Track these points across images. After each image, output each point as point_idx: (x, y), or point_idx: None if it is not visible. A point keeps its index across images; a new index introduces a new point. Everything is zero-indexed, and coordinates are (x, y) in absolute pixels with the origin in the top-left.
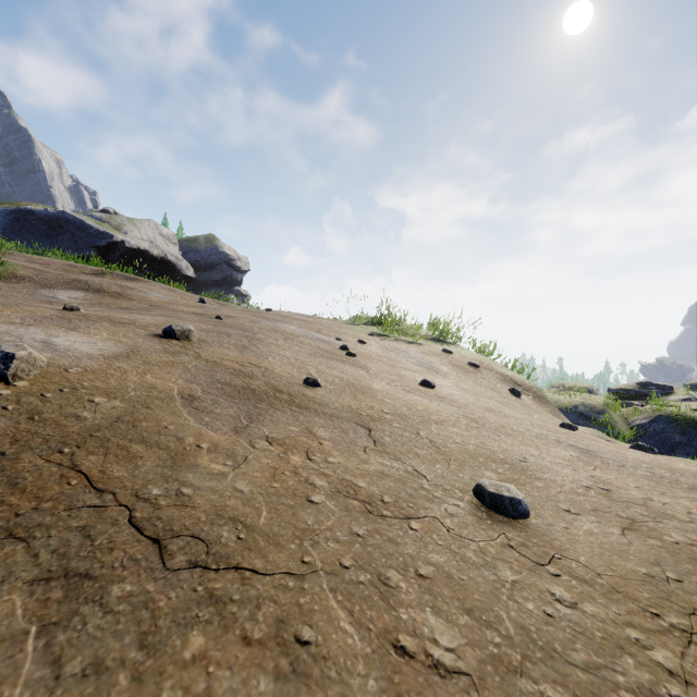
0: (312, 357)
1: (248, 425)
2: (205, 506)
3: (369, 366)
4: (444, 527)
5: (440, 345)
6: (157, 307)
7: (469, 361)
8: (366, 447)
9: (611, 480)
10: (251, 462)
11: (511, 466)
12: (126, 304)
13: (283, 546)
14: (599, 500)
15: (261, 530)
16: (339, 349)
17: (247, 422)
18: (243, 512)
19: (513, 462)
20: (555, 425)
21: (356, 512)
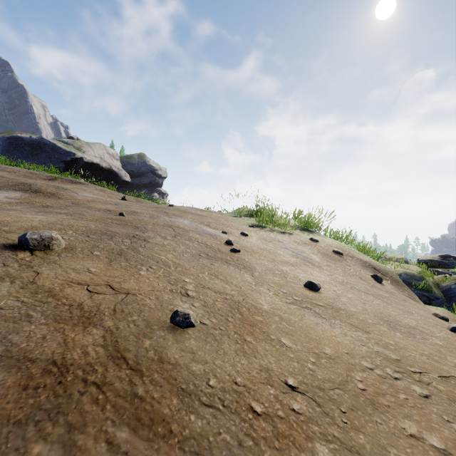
0: (195, 260)
1: None
2: None
3: (253, 264)
4: None
5: (307, 234)
6: (76, 205)
7: (334, 249)
8: None
9: None
10: None
11: None
12: (52, 202)
13: None
14: None
15: None
16: (224, 243)
17: None
18: None
19: None
20: (442, 326)
21: None
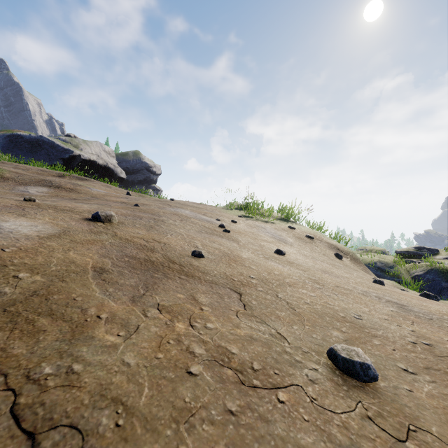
0: (199, 234)
1: (144, 294)
2: (91, 386)
3: (239, 239)
4: (308, 397)
5: (286, 223)
6: (96, 198)
7: (307, 234)
8: (238, 311)
9: (428, 334)
10: (141, 331)
11: (351, 324)
12: (75, 196)
13: (159, 432)
14: (426, 356)
15: (140, 413)
16: (218, 227)
17: (144, 291)
18: (126, 390)
19: (352, 320)
20: (370, 281)
21: (230, 383)
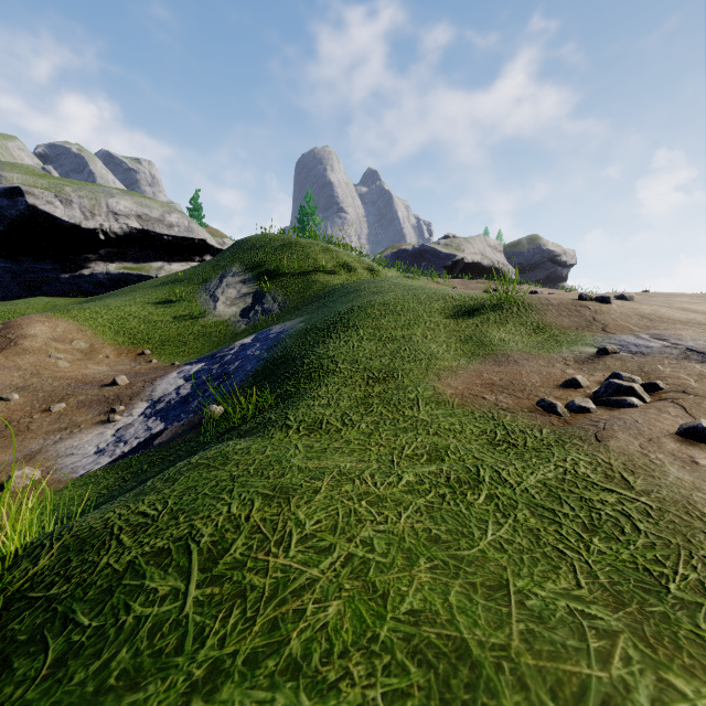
0: None
1: None
2: None
3: None
4: None
5: None
6: None
7: None
8: None
9: None
10: None
11: None
12: None
13: None
14: None
15: None
16: None
17: None
18: None
19: None
20: None
21: None
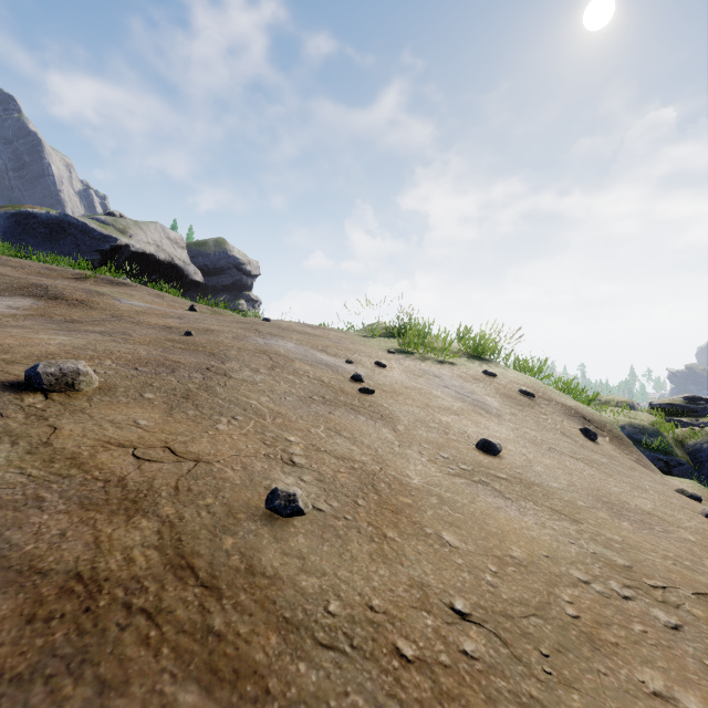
0: (304, 406)
1: None
2: None
3: (395, 413)
4: None
5: (478, 365)
6: (118, 319)
7: (521, 387)
8: None
9: None
10: None
11: None
12: (80, 314)
13: None
14: None
15: None
16: (349, 379)
17: None
18: None
19: None
20: (693, 510)
21: None
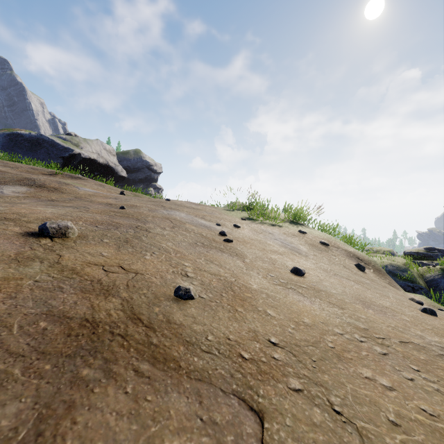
0: (192, 248)
1: None
2: None
3: (244, 252)
4: None
5: (295, 227)
6: (79, 199)
7: (321, 240)
8: None
9: None
10: None
11: None
12: (56, 196)
13: None
14: None
15: None
16: (218, 234)
17: None
18: None
19: None
20: (415, 308)
21: None
